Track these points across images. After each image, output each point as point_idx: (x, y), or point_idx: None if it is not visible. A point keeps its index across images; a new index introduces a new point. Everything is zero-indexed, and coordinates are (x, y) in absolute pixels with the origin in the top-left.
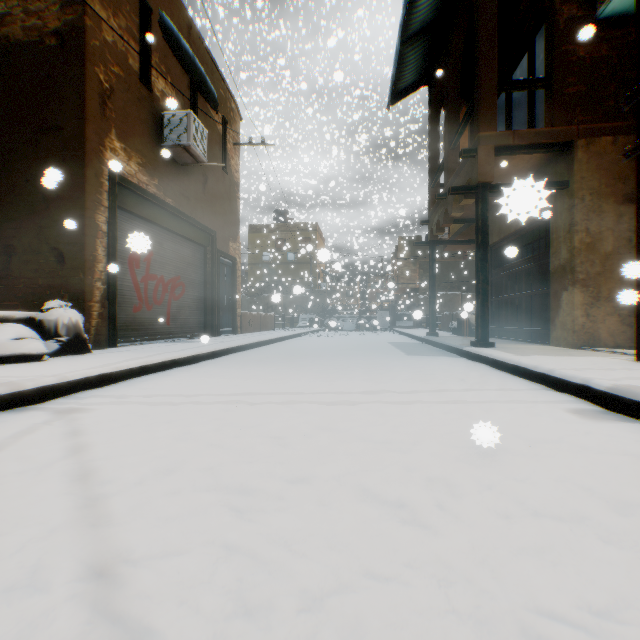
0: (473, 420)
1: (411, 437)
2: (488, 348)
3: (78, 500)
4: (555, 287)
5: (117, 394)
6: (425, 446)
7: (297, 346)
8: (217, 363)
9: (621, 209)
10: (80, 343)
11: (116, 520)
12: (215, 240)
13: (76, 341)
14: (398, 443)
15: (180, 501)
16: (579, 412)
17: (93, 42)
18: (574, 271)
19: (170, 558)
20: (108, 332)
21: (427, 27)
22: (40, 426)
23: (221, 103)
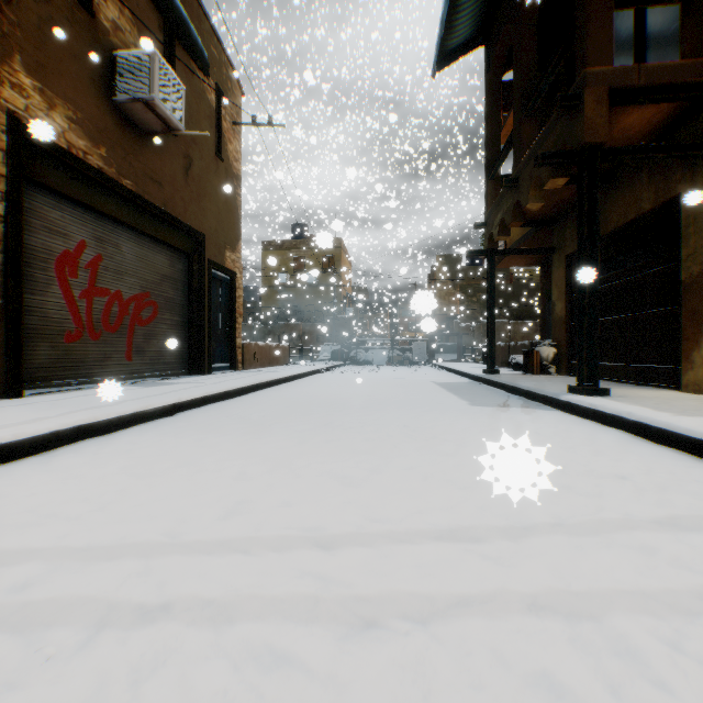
0: None
1: None
2: (602, 398)
3: None
4: (693, 305)
5: None
6: None
7: (312, 389)
8: (173, 426)
9: None
10: None
11: None
12: (204, 246)
13: None
14: None
15: None
16: None
17: None
18: None
19: None
20: (7, 374)
21: None
22: None
23: (213, 66)
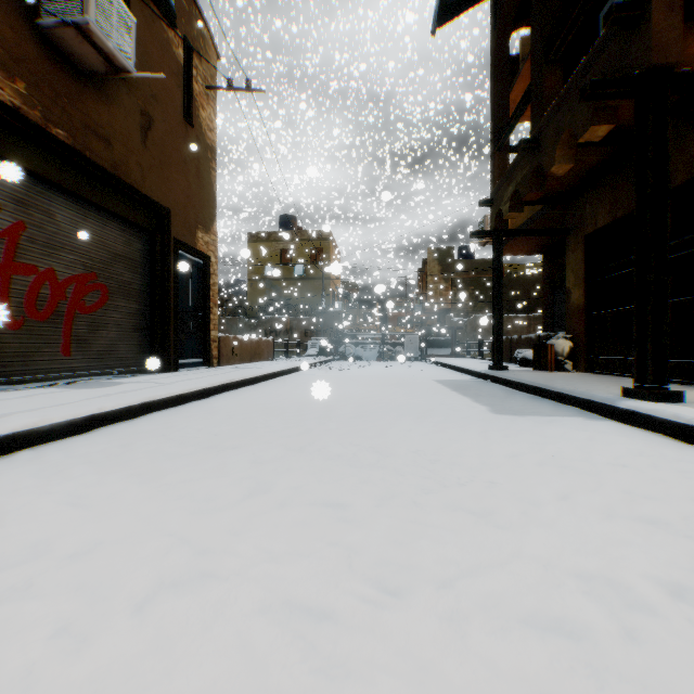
0: None
1: None
2: (679, 405)
3: None
4: None
5: None
6: None
7: (293, 389)
8: (72, 452)
9: None
10: None
11: None
12: (168, 223)
13: None
14: None
15: None
16: None
17: None
18: None
19: None
20: None
21: None
22: None
23: (181, 17)
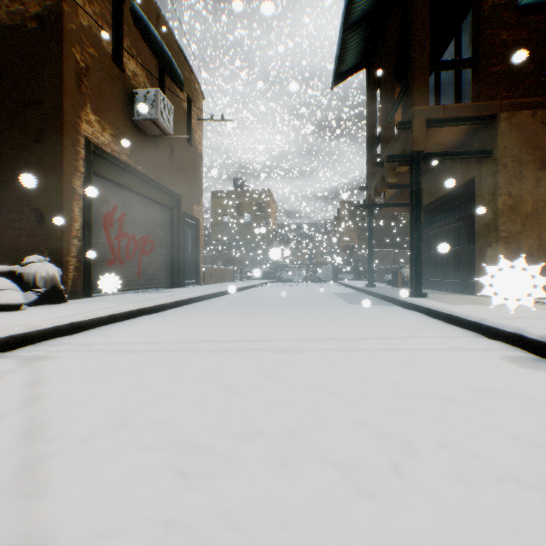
0: (417, 368)
1: (359, 387)
2: (421, 298)
3: (18, 461)
4: (480, 244)
5: (84, 342)
6: (374, 397)
7: (252, 296)
8: (180, 311)
9: (539, 175)
10: (57, 294)
11: (52, 487)
12: (181, 203)
13: (53, 292)
14: (347, 393)
15: (124, 463)
16: (515, 360)
17: (70, 25)
18: (497, 230)
19: (101, 541)
20: (84, 284)
21: (366, 16)
22: (3, 375)
23: (186, 84)
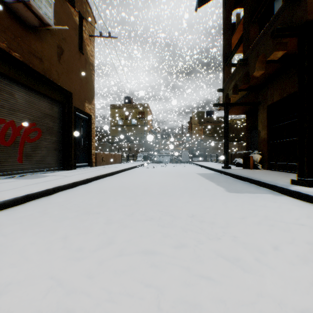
0: None
1: None
2: None
3: None
4: None
5: None
6: None
7: (130, 178)
8: (12, 216)
9: None
10: None
11: None
12: (71, 99)
13: None
14: None
15: None
16: None
17: None
18: None
19: None
20: None
21: None
22: None
23: (77, 2)
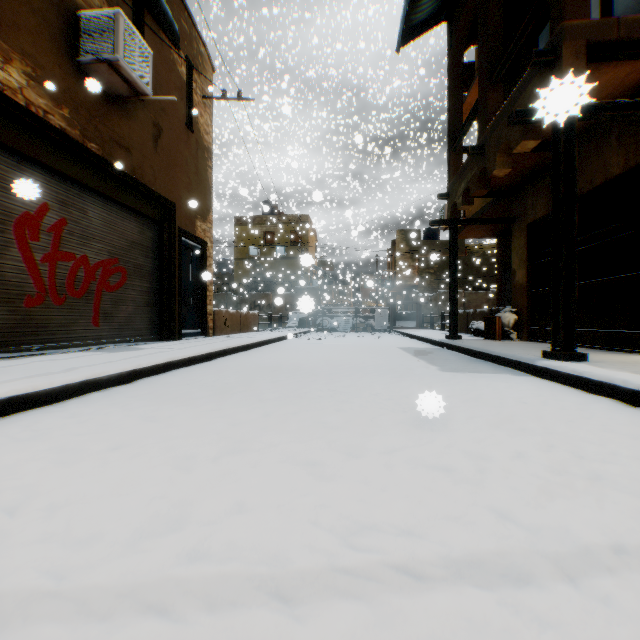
0: None
1: None
2: (581, 363)
3: None
4: None
5: None
6: None
7: (280, 354)
8: (127, 394)
9: None
10: None
11: None
12: (174, 215)
13: None
14: None
15: None
16: None
17: None
18: None
19: None
20: None
21: None
22: None
23: (184, 40)
